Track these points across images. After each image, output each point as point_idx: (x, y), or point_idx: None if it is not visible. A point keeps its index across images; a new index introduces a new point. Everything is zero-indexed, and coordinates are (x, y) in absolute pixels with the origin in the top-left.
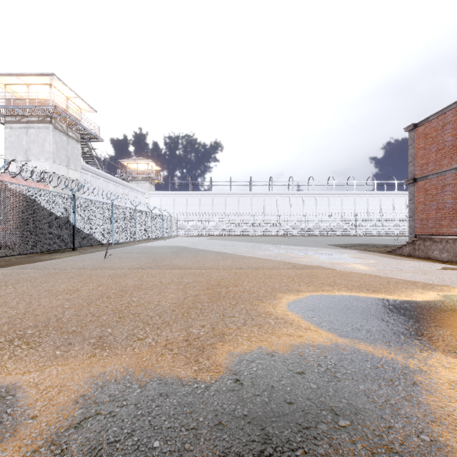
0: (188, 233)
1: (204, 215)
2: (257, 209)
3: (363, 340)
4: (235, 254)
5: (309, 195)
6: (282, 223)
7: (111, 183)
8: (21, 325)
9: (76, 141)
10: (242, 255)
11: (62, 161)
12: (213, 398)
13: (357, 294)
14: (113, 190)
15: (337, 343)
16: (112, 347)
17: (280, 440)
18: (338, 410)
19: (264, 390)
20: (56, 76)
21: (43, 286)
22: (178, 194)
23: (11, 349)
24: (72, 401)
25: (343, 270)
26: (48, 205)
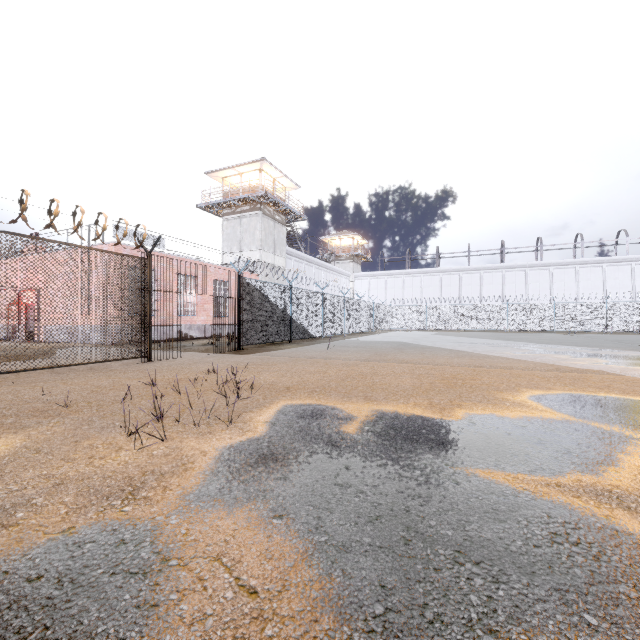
0: (405, 326)
1: (428, 301)
2: (513, 290)
3: (600, 421)
4: (475, 353)
5: (618, 262)
6: (559, 311)
7: (313, 267)
8: (308, 386)
9: (281, 224)
10: (484, 354)
11: (269, 248)
12: (454, 425)
13: (631, 397)
14: (316, 274)
15: (568, 420)
16: (377, 401)
17: (497, 440)
18: (544, 439)
19: (491, 427)
20: (265, 159)
21: (297, 368)
22: (391, 274)
23: (316, 395)
24: (370, 415)
25: (638, 377)
26: (272, 297)
